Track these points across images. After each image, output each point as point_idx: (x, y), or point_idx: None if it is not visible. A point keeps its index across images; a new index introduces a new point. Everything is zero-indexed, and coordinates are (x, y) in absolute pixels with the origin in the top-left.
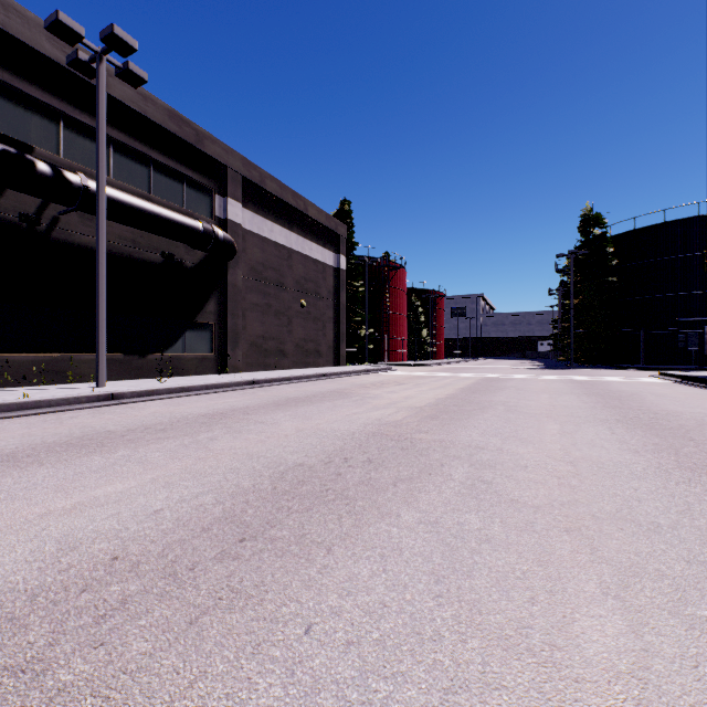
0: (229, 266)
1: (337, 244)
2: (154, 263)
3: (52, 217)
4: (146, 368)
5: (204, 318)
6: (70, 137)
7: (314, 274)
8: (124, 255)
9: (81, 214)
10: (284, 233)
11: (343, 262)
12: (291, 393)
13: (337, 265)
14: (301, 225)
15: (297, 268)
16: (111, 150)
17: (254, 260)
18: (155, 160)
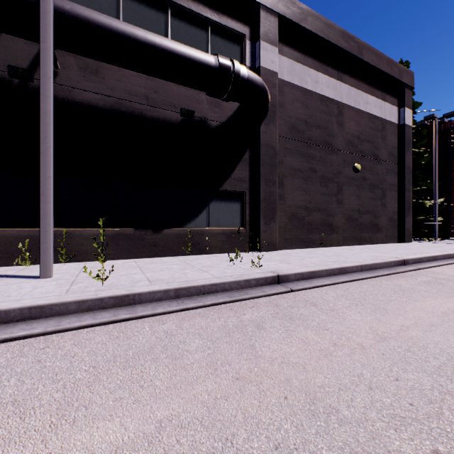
0: (261, 123)
1: (399, 96)
2: (170, 122)
3: None
4: (161, 244)
5: (232, 186)
6: None
7: (370, 132)
8: (134, 114)
9: (83, 68)
10: (332, 84)
11: (407, 116)
12: (372, 379)
13: (399, 121)
14: (353, 75)
15: (348, 126)
16: None
17: (294, 117)
18: (172, 4)
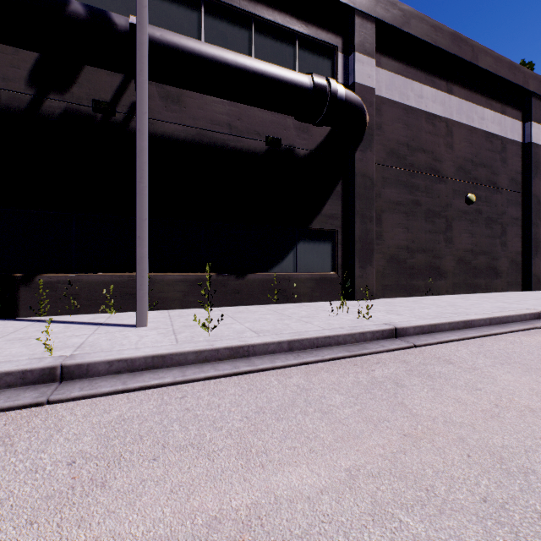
0: (356, 149)
1: (524, 108)
2: (254, 153)
3: (131, 103)
4: (244, 291)
5: (322, 224)
6: (153, 4)
7: (486, 155)
8: (216, 145)
9: (164, 97)
10: (439, 99)
11: (535, 133)
12: None
13: (524, 139)
14: (465, 85)
15: (459, 148)
16: (201, 13)
17: (394, 140)
18: (256, 19)
